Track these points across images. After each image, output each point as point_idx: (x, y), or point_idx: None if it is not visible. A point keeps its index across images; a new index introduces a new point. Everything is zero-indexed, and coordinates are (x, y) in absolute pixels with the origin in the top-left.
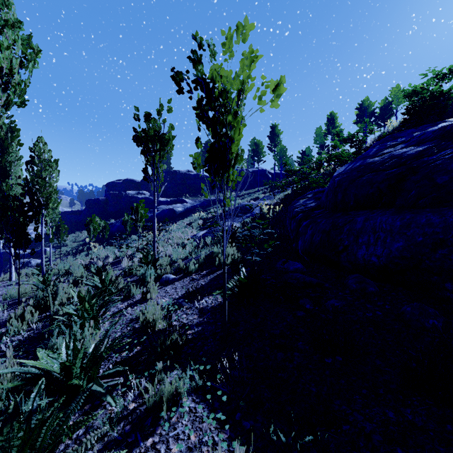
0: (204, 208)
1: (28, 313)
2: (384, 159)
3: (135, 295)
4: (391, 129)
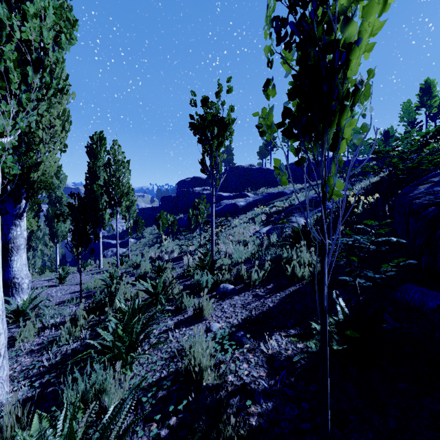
0: (266, 202)
1: (82, 318)
2: None
3: (188, 308)
4: None
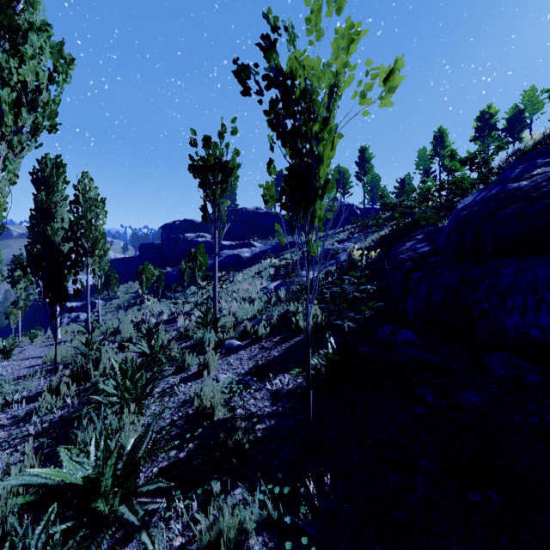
0: (276, 253)
1: (64, 386)
2: (537, 183)
3: (191, 366)
4: (531, 143)
